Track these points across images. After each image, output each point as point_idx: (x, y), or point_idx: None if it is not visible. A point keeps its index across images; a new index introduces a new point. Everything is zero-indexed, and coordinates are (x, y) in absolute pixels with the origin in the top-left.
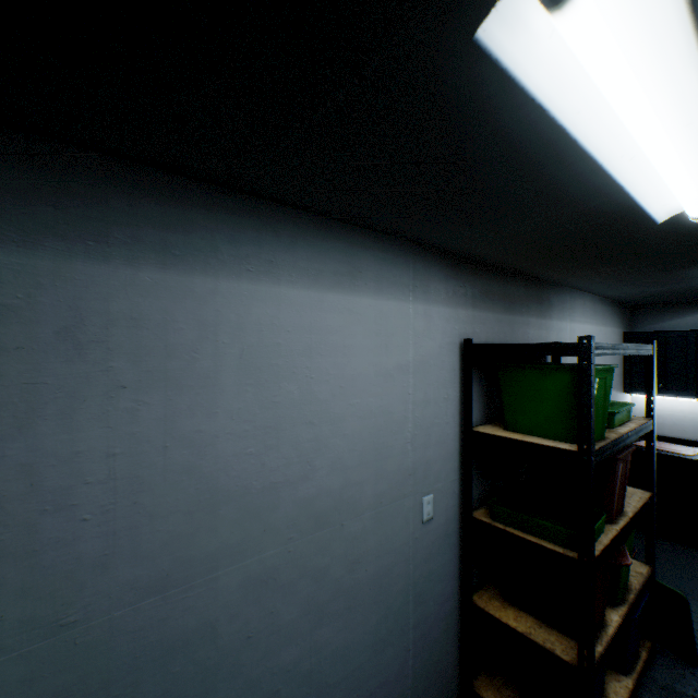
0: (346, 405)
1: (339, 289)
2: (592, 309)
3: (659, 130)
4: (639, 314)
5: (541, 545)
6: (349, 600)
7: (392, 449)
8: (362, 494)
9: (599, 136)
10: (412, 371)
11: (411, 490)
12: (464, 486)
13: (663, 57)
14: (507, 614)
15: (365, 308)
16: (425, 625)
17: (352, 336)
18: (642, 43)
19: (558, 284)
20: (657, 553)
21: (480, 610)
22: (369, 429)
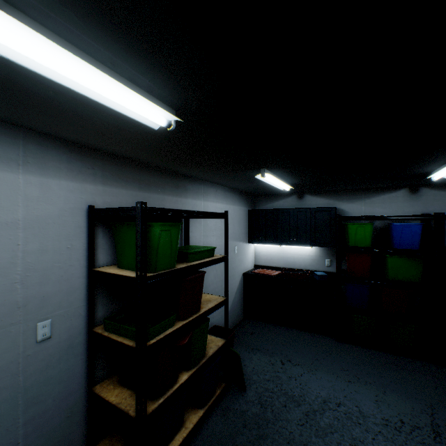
0: None
1: None
2: (224, 194)
3: None
4: (258, 200)
5: (122, 343)
6: None
7: None
8: None
9: None
10: (23, 227)
11: (22, 319)
12: (88, 310)
13: None
14: (113, 393)
15: None
16: (42, 419)
17: None
18: None
19: (193, 177)
20: (256, 330)
21: (96, 395)
22: None
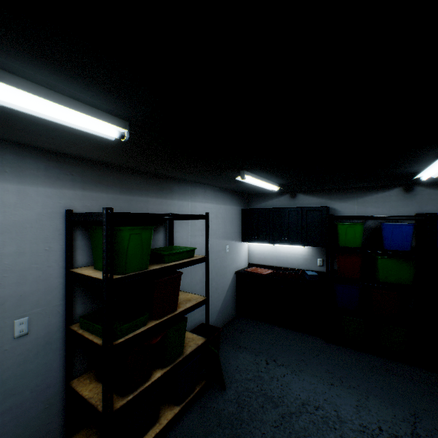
0: None
1: None
2: (214, 195)
3: None
4: (251, 199)
5: (92, 341)
6: None
7: None
8: None
9: None
10: (1, 231)
11: None
12: (66, 308)
13: None
14: (88, 387)
15: None
16: (20, 409)
17: None
18: None
19: (179, 179)
20: (246, 328)
21: (72, 388)
22: None
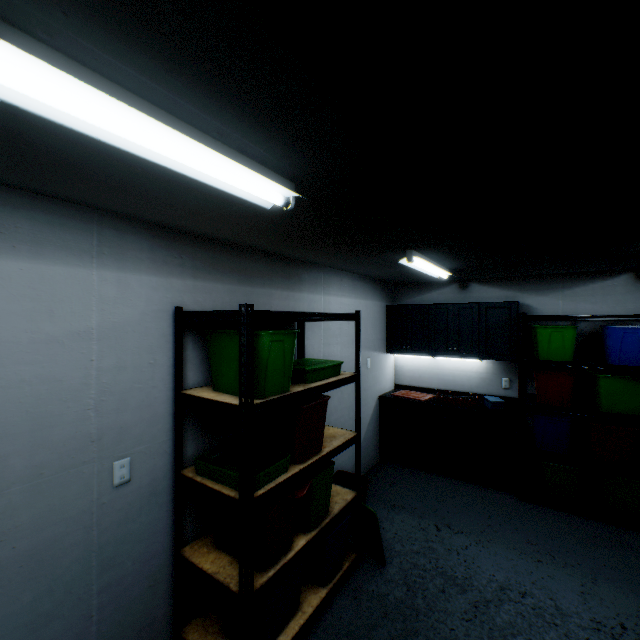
0: None
1: None
2: (352, 285)
3: (86, 108)
4: (400, 291)
5: (220, 492)
6: None
7: (62, 418)
8: (7, 468)
9: (51, 107)
10: (98, 337)
11: (96, 456)
12: (175, 446)
13: None
14: (208, 558)
15: (13, 271)
16: (120, 587)
17: None
18: None
19: (310, 262)
20: (398, 479)
21: (185, 559)
22: (20, 398)
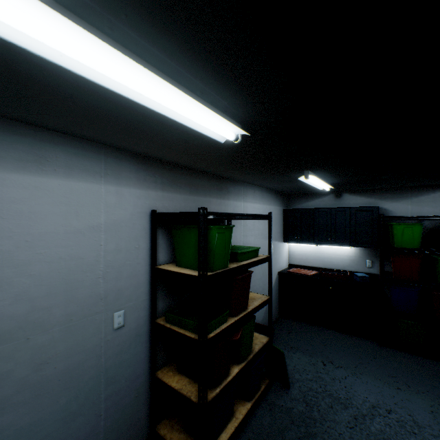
0: (33, 253)
1: (25, 171)
2: (261, 195)
3: (128, 77)
4: (292, 199)
5: (184, 334)
6: (36, 391)
7: (83, 283)
8: (51, 315)
9: (103, 77)
10: (105, 230)
11: (103, 309)
12: (151, 303)
13: (65, 23)
14: (174, 379)
15: (55, 186)
16: (118, 396)
17: (40, 205)
18: (37, 8)
19: (234, 179)
20: (293, 329)
21: (159, 379)
22: (58, 270)
